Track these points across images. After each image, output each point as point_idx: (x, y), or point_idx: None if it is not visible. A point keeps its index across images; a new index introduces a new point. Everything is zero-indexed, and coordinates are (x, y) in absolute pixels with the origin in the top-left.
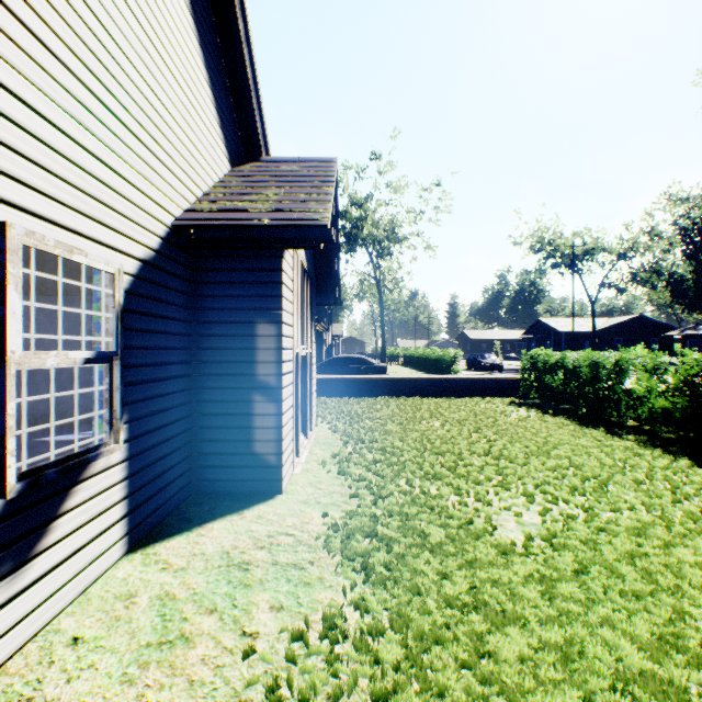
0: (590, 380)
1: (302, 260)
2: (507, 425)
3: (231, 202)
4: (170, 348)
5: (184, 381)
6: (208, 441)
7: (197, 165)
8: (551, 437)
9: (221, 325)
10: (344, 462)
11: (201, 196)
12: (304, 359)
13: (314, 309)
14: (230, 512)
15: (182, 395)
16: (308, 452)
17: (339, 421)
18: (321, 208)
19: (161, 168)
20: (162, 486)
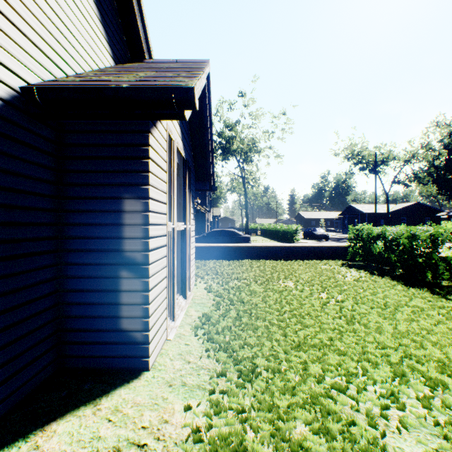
0: (408, 248)
1: (178, 147)
2: (347, 285)
3: (98, 77)
4: (18, 223)
5: (45, 257)
6: (75, 317)
7: (67, 42)
8: (389, 298)
9: (87, 200)
10: (215, 325)
11: (71, 75)
12: (183, 233)
13: (193, 193)
14: (86, 402)
15: (41, 273)
16: (184, 314)
17: (213, 281)
18: (187, 80)
19: (1, 20)
20: (3, 379)
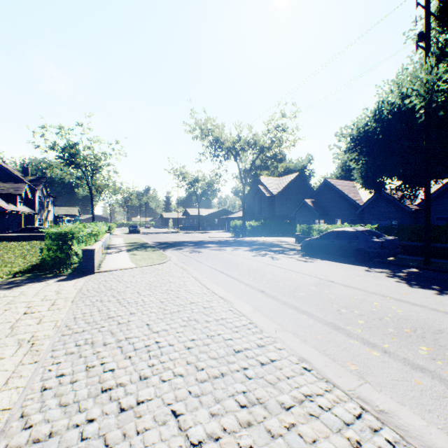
0: None
1: None
2: None
3: None
4: None
5: None
6: None
7: None
8: None
9: None
10: None
11: None
12: None
13: None
14: None
15: None
16: None
17: None
18: None
19: None
20: None
